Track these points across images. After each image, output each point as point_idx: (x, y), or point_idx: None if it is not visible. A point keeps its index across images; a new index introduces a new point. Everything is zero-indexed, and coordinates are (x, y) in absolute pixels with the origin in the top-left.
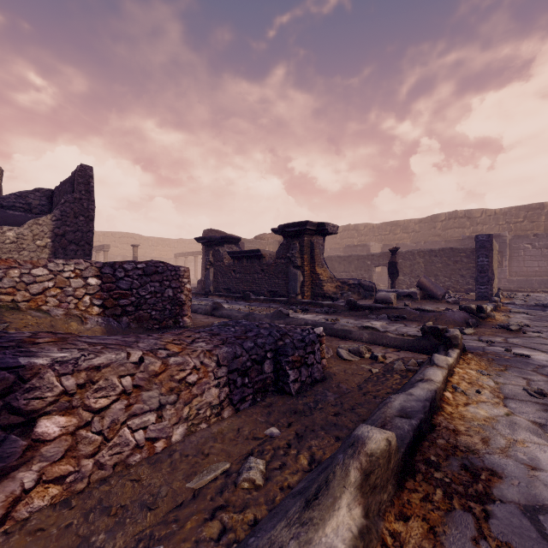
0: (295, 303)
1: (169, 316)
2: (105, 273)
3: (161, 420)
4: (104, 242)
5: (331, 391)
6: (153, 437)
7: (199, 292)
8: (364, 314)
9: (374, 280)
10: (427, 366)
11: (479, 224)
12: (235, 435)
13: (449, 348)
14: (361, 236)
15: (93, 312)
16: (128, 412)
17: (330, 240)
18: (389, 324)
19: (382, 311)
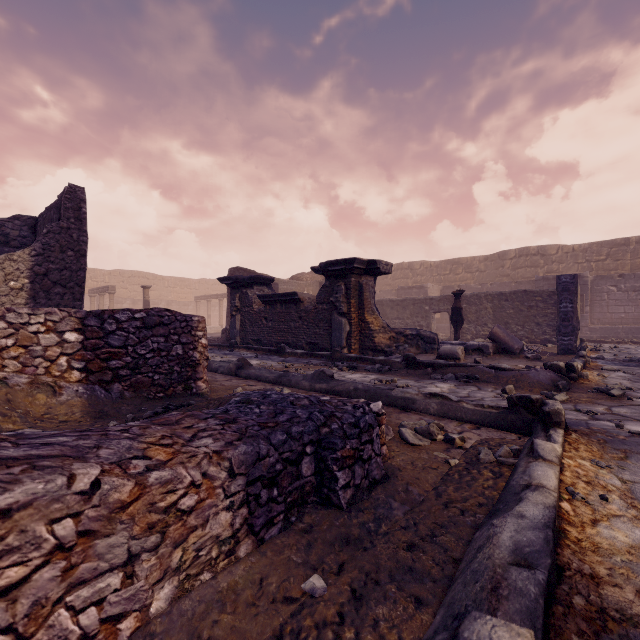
0: (340, 358)
1: (177, 380)
2: (89, 326)
3: (131, 582)
4: (110, 283)
5: (398, 500)
6: (116, 614)
7: (222, 344)
8: (426, 373)
9: (433, 328)
10: (529, 458)
11: (554, 263)
12: (256, 594)
13: (550, 427)
14: (417, 276)
15: (72, 379)
16: (68, 580)
17: (380, 280)
18: (458, 387)
19: (448, 369)
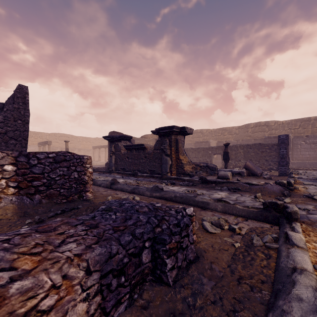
0: (166, 178)
1: (74, 192)
2: (20, 161)
3: None
4: (49, 139)
5: (206, 276)
6: None
7: (105, 170)
8: (212, 186)
9: (213, 162)
10: (287, 245)
11: (273, 130)
12: None
13: (291, 221)
14: (204, 136)
15: (9, 193)
16: None
17: (186, 138)
18: (230, 194)
19: (223, 184)
